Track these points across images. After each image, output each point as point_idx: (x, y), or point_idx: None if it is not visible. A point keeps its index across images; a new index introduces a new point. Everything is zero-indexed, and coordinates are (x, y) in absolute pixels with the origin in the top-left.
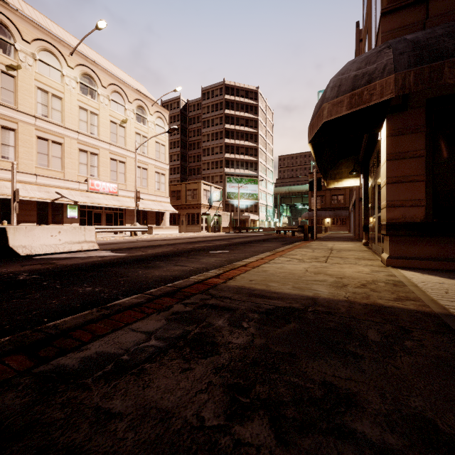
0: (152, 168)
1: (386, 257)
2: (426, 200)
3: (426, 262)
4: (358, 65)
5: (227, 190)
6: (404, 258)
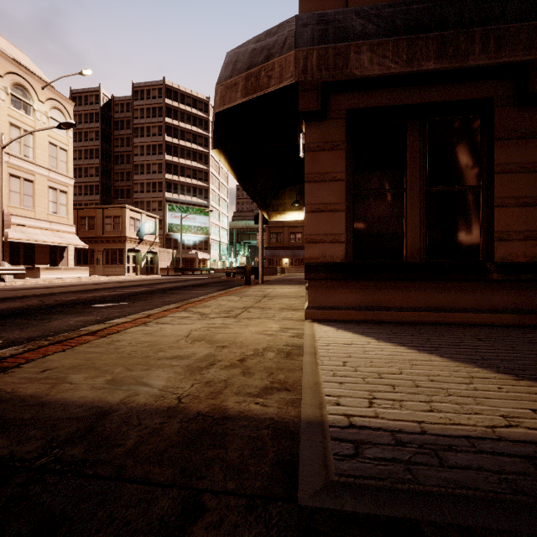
0: (43, 180)
1: (305, 308)
2: (346, 234)
3: (347, 312)
4: (258, 35)
5: (168, 220)
6: (324, 308)
